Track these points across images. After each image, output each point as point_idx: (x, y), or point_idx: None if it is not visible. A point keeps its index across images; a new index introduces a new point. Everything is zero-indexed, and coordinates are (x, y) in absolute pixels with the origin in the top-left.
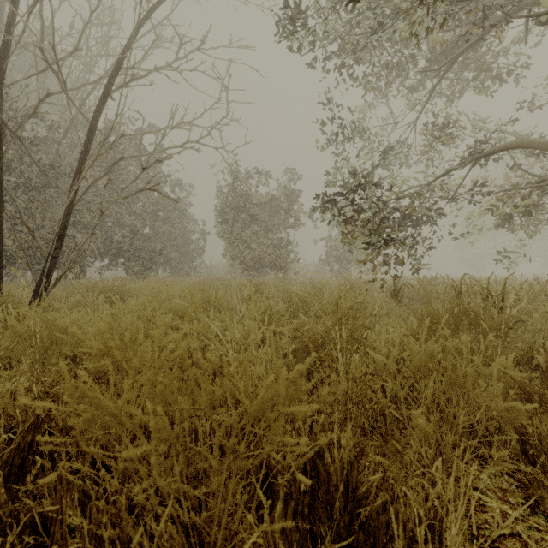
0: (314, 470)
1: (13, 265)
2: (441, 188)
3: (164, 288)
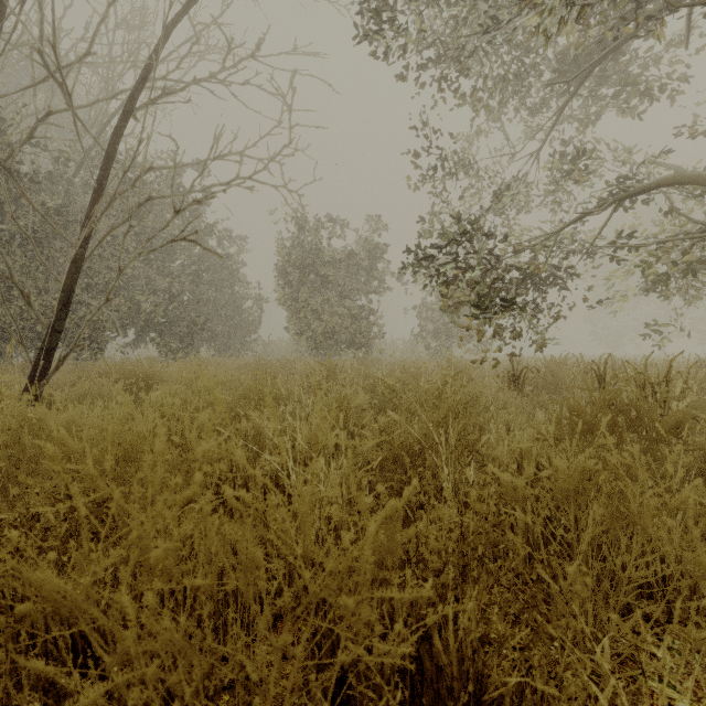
0: (416, 663)
1: (7, 341)
2: (573, 240)
3: (204, 373)
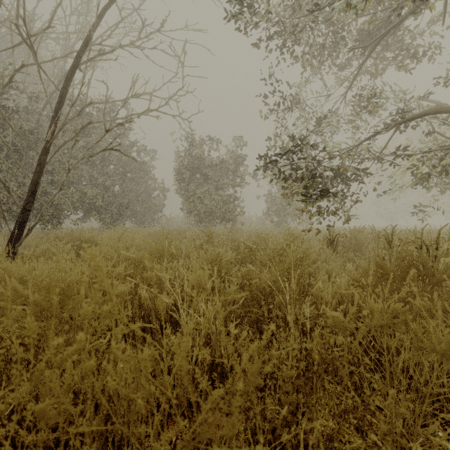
0: None
1: None
2: (368, 151)
3: (125, 238)
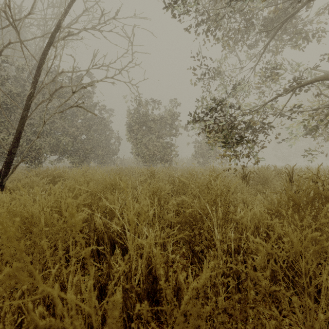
0: None
1: None
2: (271, 109)
3: (87, 174)
